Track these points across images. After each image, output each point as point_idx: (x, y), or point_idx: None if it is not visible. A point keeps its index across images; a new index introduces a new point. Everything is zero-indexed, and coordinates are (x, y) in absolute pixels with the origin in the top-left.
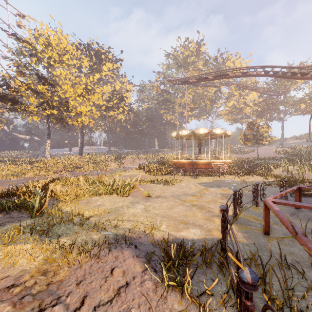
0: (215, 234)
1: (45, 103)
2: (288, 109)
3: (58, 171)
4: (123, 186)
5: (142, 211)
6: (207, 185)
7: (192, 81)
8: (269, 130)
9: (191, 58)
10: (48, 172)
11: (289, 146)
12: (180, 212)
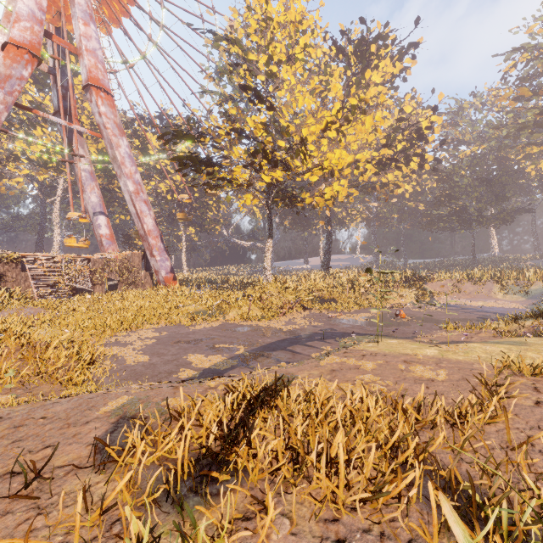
0: None
1: (258, 153)
2: None
3: (284, 311)
4: None
5: None
6: None
7: None
8: None
9: None
10: (264, 311)
11: None
12: None
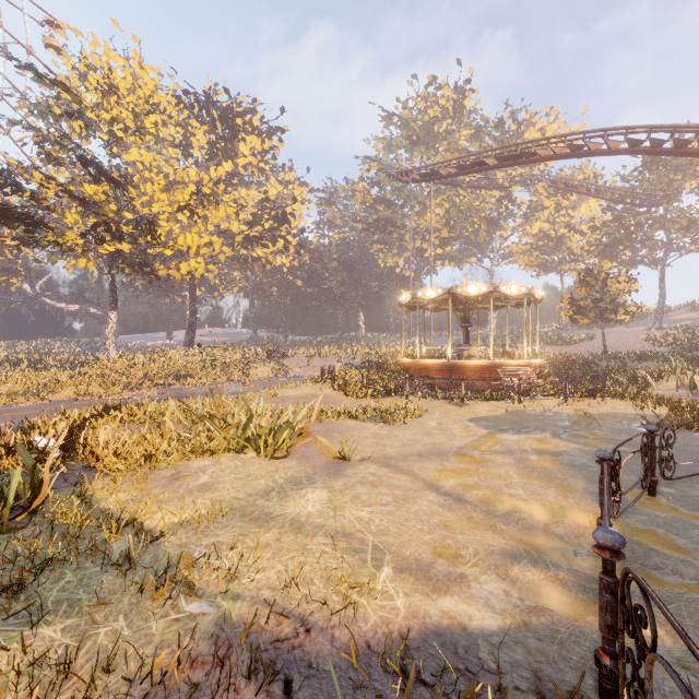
0: (556, 607)
1: (100, 225)
2: (676, 239)
3: (132, 386)
4: (275, 429)
5: (322, 510)
6: (493, 423)
7: (447, 172)
8: (633, 289)
9: (442, 124)
10: (108, 387)
11: (678, 325)
12: (431, 515)
